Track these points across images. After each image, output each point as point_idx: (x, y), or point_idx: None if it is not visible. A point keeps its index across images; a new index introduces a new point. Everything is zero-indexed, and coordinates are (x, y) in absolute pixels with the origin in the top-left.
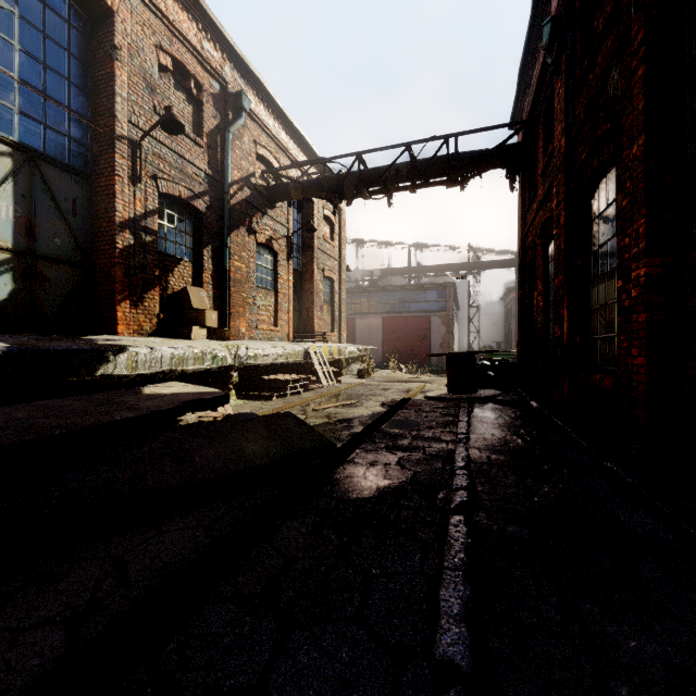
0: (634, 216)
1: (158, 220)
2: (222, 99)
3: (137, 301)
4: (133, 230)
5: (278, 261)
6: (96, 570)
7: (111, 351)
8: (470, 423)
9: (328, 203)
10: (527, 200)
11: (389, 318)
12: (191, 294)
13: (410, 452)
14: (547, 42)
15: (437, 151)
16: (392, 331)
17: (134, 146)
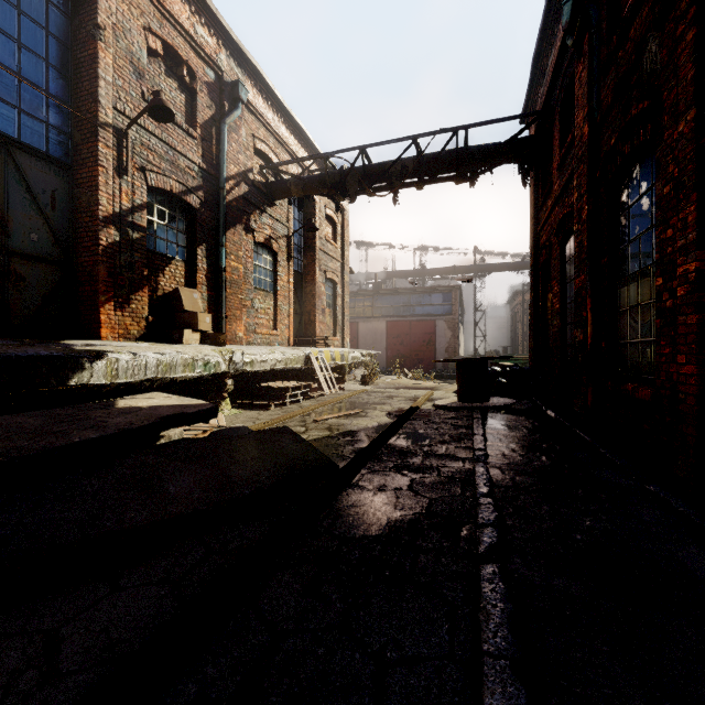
0: (680, 204)
1: (147, 215)
2: (217, 88)
3: (123, 303)
4: (118, 225)
5: (278, 262)
6: (15, 655)
7: (87, 358)
8: (486, 436)
9: (331, 203)
10: (541, 197)
11: (393, 321)
12: (183, 295)
13: (423, 474)
14: (568, 22)
15: (446, 145)
16: (396, 335)
17: (120, 135)
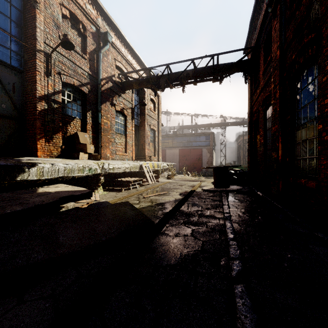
0: None
1: (61, 96)
2: (97, 35)
3: (49, 139)
4: (47, 101)
5: (127, 120)
6: None
7: (26, 166)
8: (229, 205)
9: (152, 92)
10: (253, 89)
11: (182, 149)
12: (80, 135)
13: (198, 226)
14: (269, 0)
15: (208, 63)
16: (183, 155)
17: (47, 56)
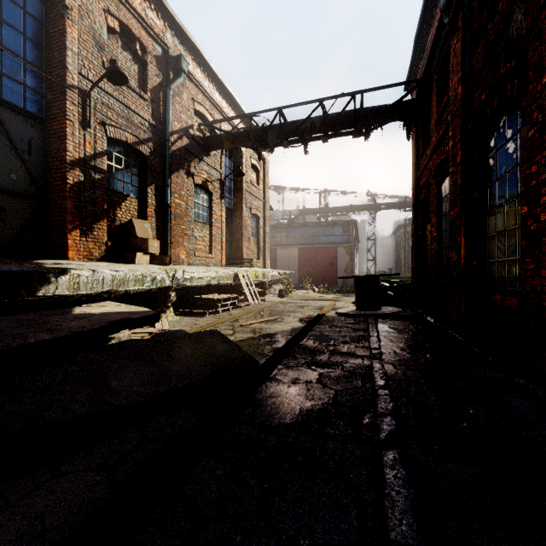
0: (544, 143)
1: (107, 161)
2: (164, 61)
3: (87, 231)
4: (83, 168)
5: (213, 200)
6: None
7: (52, 273)
8: (379, 338)
9: (255, 154)
10: (421, 148)
11: (304, 248)
12: (136, 225)
13: (329, 369)
14: (444, 4)
15: (346, 106)
16: (306, 259)
17: (84, 95)
